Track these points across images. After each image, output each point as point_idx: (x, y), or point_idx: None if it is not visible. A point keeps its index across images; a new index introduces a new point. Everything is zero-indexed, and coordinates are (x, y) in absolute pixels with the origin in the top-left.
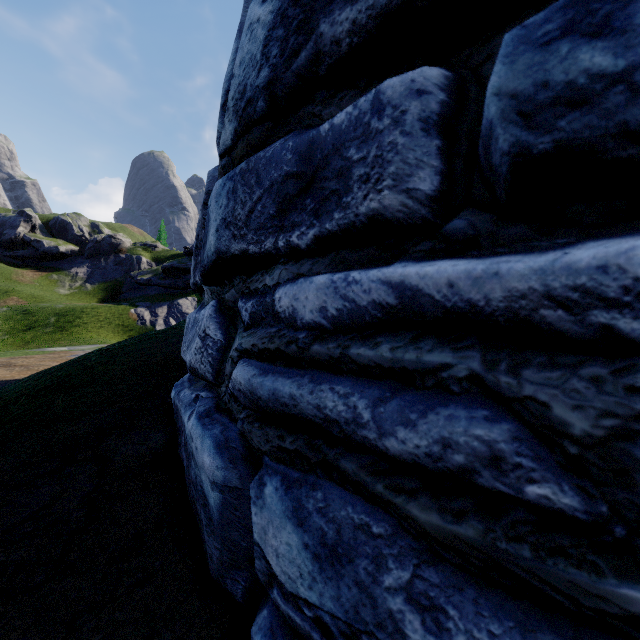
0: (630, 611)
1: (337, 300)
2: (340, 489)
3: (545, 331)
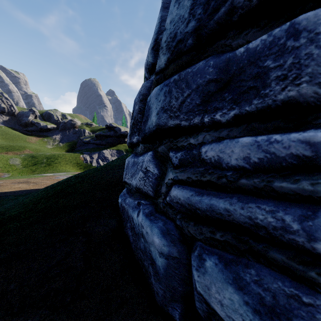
0: None
1: (259, 153)
2: (268, 269)
3: None
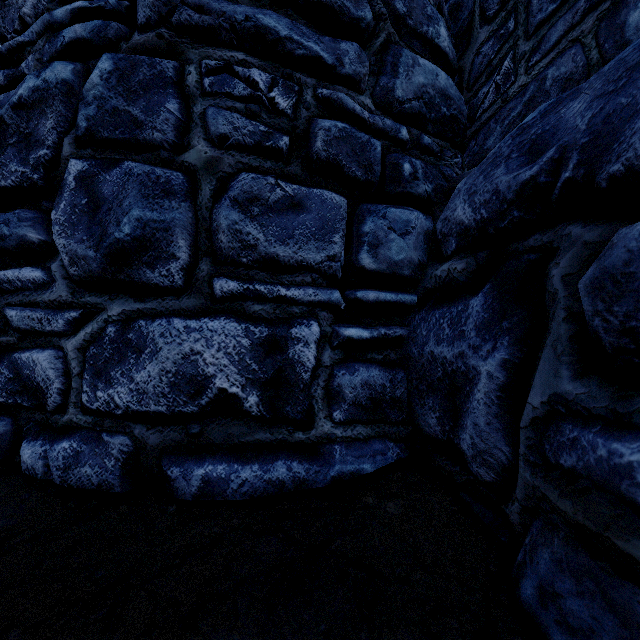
0: (6, 343)
1: None
2: None
3: (3, 289)
